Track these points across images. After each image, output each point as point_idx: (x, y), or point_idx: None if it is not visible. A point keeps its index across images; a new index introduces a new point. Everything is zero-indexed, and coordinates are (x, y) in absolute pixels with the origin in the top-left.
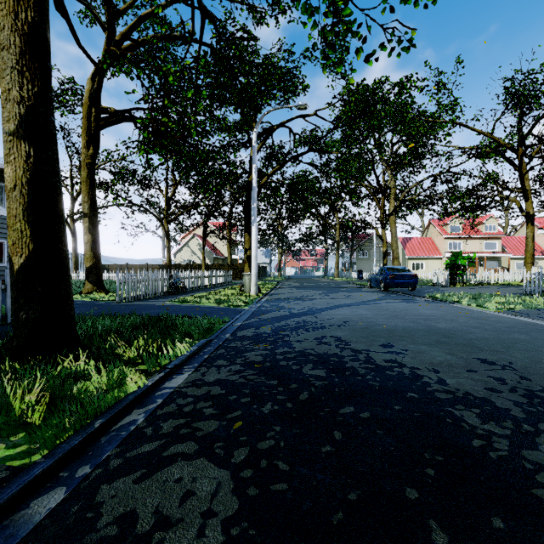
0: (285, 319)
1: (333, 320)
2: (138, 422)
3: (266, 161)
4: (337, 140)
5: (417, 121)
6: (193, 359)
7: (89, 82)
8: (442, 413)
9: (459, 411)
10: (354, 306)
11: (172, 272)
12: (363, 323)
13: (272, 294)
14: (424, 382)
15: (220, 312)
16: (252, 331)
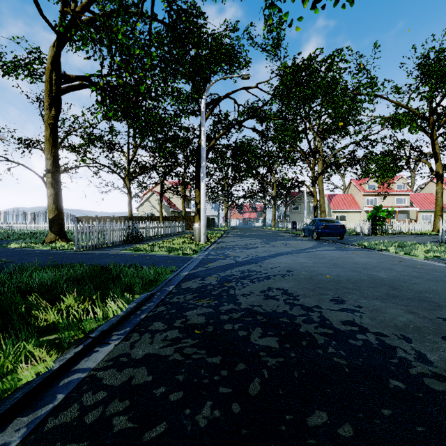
0: (230, 268)
1: (276, 268)
2: None
3: (214, 127)
4: (273, 113)
5: (341, 96)
6: (127, 321)
7: (51, 49)
8: None
9: None
10: (293, 254)
11: (130, 223)
12: (306, 272)
13: (219, 242)
14: (401, 358)
15: (169, 260)
16: (197, 282)
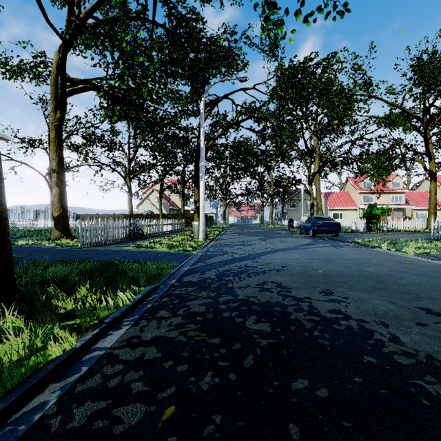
0: (228, 263)
1: (272, 264)
2: (48, 405)
3: (213, 127)
4: (271, 112)
5: None
6: (135, 310)
7: (57, 54)
8: (413, 389)
9: (432, 386)
10: (288, 250)
11: (132, 221)
12: (299, 268)
13: (217, 239)
14: (377, 339)
15: (170, 257)
16: (197, 276)
